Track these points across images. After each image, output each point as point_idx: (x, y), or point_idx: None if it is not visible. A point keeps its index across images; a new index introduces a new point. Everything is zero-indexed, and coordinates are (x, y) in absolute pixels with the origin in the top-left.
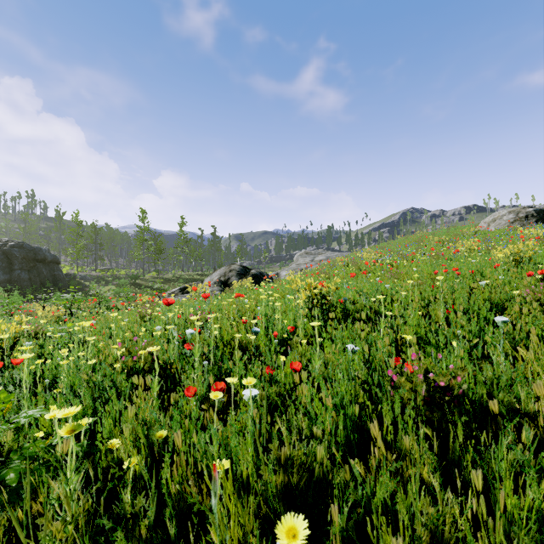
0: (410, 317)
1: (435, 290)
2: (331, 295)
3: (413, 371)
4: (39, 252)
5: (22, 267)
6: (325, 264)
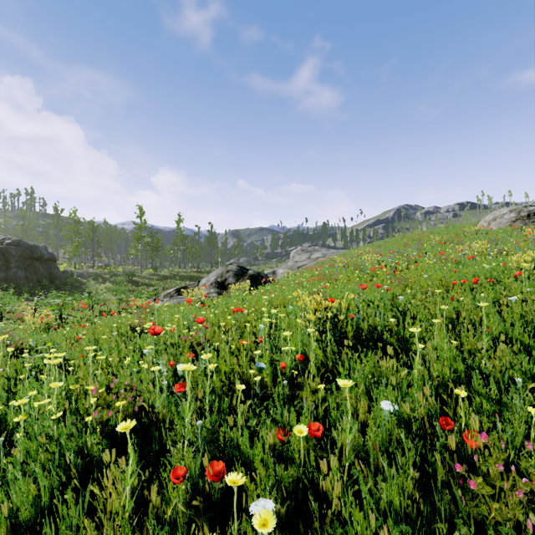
0: (444, 349)
1: (456, 304)
2: (342, 313)
3: (477, 448)
4: (36, 249)
5: (19, 265)
6: (322, 263)
